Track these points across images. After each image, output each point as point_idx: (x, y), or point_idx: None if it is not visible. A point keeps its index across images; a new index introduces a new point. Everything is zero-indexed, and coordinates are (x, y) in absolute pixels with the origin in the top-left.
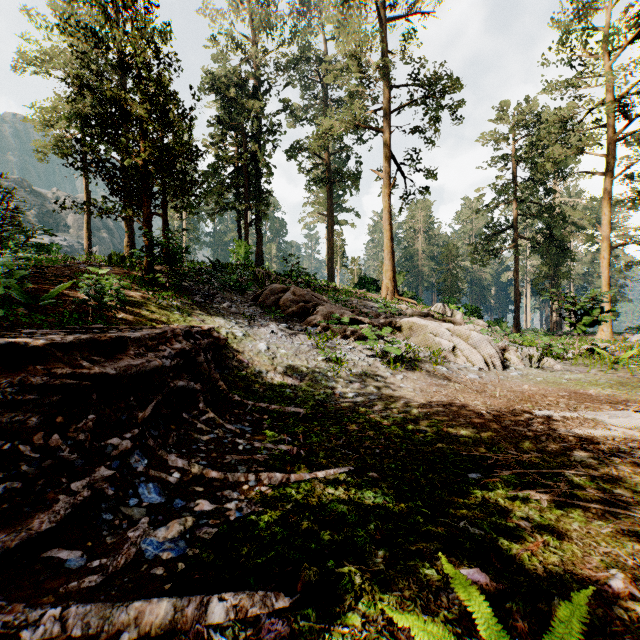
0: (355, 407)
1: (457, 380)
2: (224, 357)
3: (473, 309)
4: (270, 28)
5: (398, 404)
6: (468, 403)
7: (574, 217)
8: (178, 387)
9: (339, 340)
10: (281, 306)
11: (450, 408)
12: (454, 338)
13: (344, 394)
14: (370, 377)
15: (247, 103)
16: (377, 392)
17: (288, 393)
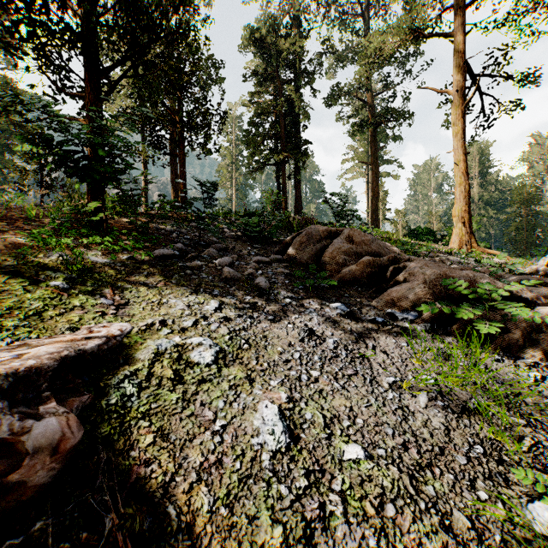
0: None
1: None
2: None
3: None
4: None
5: None
6: None
7: None
8: None
9: (502, 359)
10: (327, 262)
11: None
12: None
13: None
14: None
15: (284, 45)
16: None
17: None
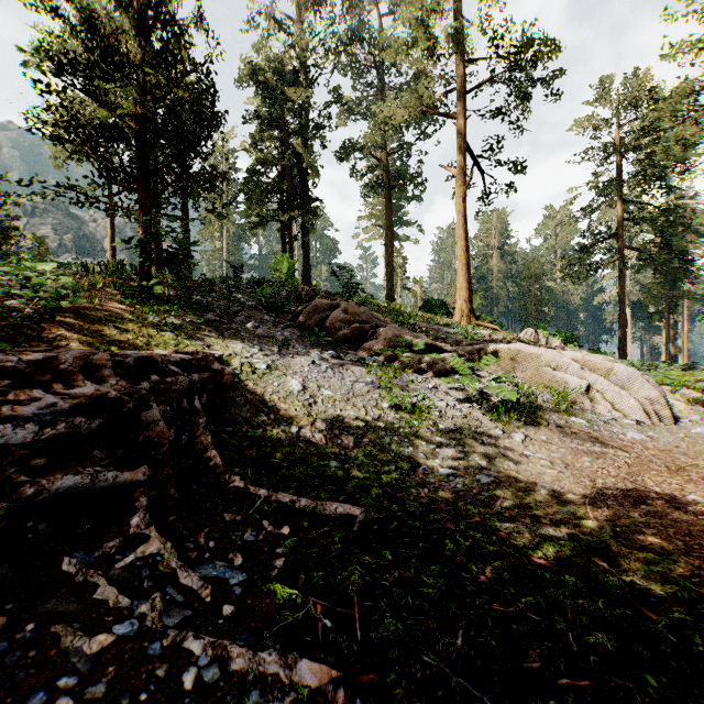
0: (457, 503)
1: (616, 443)
2: (229, 403)
3: (568, 337)
4: (319, 5)
5: (538, 498)
6: (676, 499)
7: (694, 223)
8: (55, 492)
9: (412, 375)
10: (328, 328)
11: (653, 514)
12: (587, 373)
13: (431, 471)
14: (470, 437)
15: (291, 93)
16: (488, 467)
17: (333, 470)
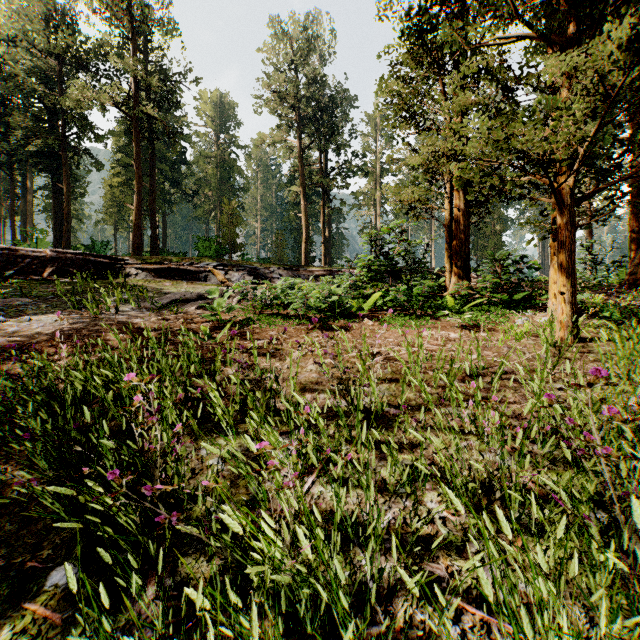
0: None
1: None
2: None
3: None
4: None
5: None
6: None
7: None
8: None
9: None
10: None
11: None
12: None
13: None
14: None
15: None
16: None
17: None
